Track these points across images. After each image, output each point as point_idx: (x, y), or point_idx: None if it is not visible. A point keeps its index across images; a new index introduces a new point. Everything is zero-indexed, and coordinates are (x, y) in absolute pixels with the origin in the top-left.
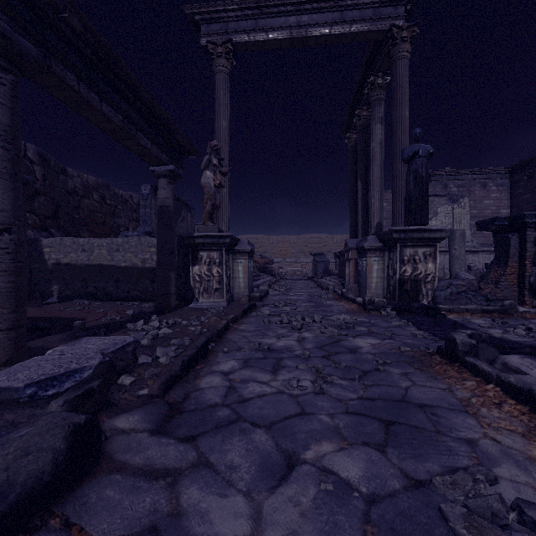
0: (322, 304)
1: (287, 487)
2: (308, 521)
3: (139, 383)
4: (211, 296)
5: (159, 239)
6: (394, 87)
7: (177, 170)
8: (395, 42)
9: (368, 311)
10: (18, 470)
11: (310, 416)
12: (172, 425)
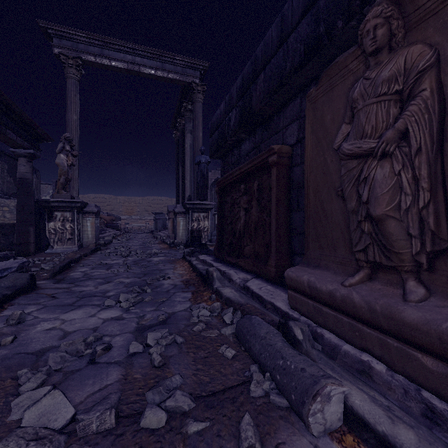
0: (148, 246)
1: (106, 284)
2: (111, 286)
3: (37, 276)
4: (65, 243)
5: (19, 203)
6: (194, 117)
7: (36, 153)
8: (194, 91)
9: (171, 248)
10: (17, 282)
11: (119, 276)
12: (62, 282)
